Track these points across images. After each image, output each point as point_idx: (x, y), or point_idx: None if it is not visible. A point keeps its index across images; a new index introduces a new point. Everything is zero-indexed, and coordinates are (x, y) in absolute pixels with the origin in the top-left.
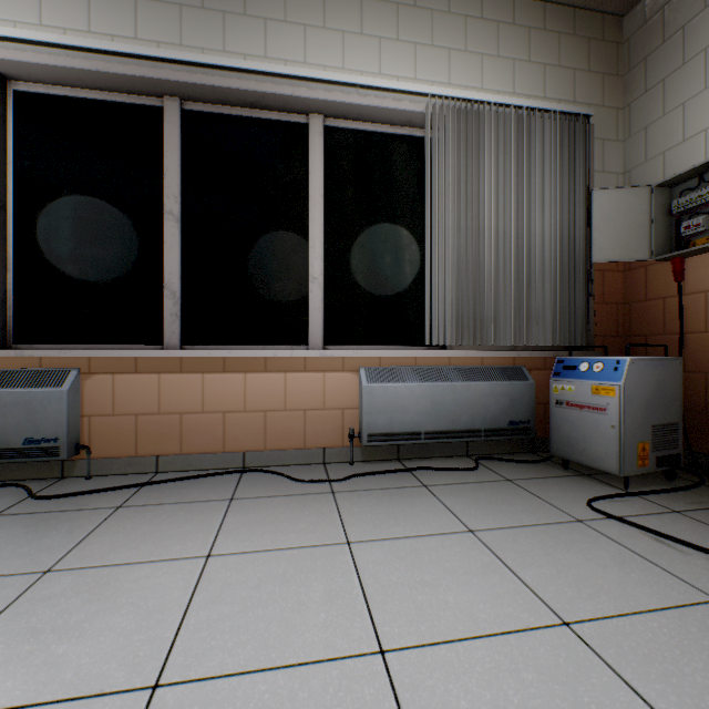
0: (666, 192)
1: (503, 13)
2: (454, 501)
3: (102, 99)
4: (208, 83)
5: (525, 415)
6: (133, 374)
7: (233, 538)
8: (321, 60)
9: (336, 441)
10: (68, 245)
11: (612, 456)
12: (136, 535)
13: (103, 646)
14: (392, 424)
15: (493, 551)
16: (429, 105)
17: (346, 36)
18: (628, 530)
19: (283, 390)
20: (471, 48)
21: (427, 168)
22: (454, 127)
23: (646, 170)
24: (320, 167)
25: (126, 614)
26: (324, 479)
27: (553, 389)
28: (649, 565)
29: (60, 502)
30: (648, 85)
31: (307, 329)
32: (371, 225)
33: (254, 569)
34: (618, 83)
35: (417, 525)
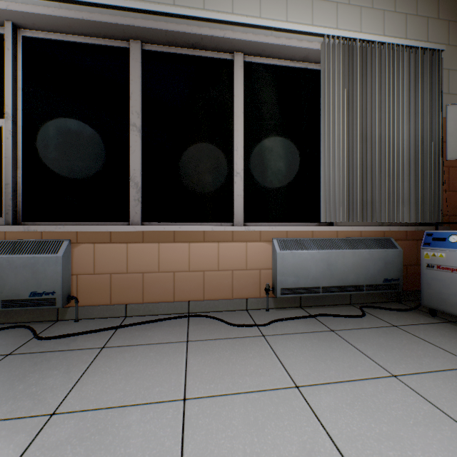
0: None
1: None
2: (363, 345)
3: (85, 42)
4: (163, 28)
5: (395, 275)
6: (108, 244)
7: (199, 381)
8: (244, 11)
9: (255, 293)
10: (60, 149)
11: None
12: (121, 376)
13: None
14: (298, 281)
15: (426, 398)
16: (325, 42)
17: None
18: None
19: (216, 255)
20: (352, 2)
21: (322, 91)
22: (343, 60)
23: None
24: (241, 91)
25: None
26: (251, 323)
27: (424, 255)
28: None
29: (57, 342)
30: None
31: (231, 210)
32: (277, 134)
33: (227, 415)
34: None
35: (345, 369)
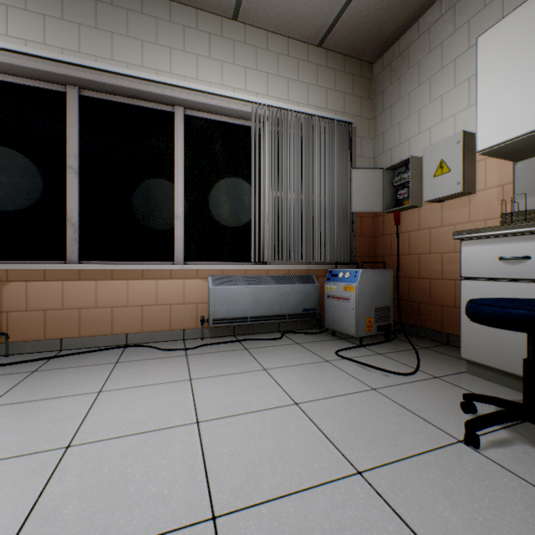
0: (391, 172)
1: (301, 54)
2: (261, 355)
3: (17, 82)
4: (100, 81)
5: (313, 305)
6: (42, 282)
7: (117, 382)
8: (182, 72)
9: (192, 325)
10: None
11: (352, 326)
12: (49, 385)
13: (34, 435)
14: (229, 312)
15: (273, 377)
16: (253, 109)
17: (199, 57)
18: (350, 363)
19: (155, 291)
20: (281, 73)
21: (252, 149)
22: (270, 124)
23: (383, 158)
24: (182, 142)
25: (47, 421)
26: (182, 348)
27: (326, 288)
28: (351, 378)
29: None
30: (384, 108)
31: (173, 250)
32: (217, 182)
33: (129, 396)
34: (370, 104)
35: (234, 368)
